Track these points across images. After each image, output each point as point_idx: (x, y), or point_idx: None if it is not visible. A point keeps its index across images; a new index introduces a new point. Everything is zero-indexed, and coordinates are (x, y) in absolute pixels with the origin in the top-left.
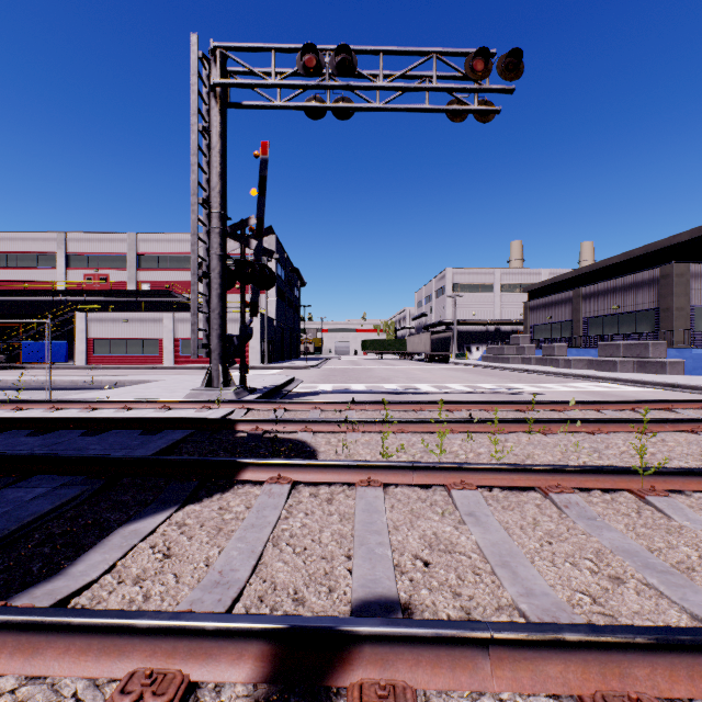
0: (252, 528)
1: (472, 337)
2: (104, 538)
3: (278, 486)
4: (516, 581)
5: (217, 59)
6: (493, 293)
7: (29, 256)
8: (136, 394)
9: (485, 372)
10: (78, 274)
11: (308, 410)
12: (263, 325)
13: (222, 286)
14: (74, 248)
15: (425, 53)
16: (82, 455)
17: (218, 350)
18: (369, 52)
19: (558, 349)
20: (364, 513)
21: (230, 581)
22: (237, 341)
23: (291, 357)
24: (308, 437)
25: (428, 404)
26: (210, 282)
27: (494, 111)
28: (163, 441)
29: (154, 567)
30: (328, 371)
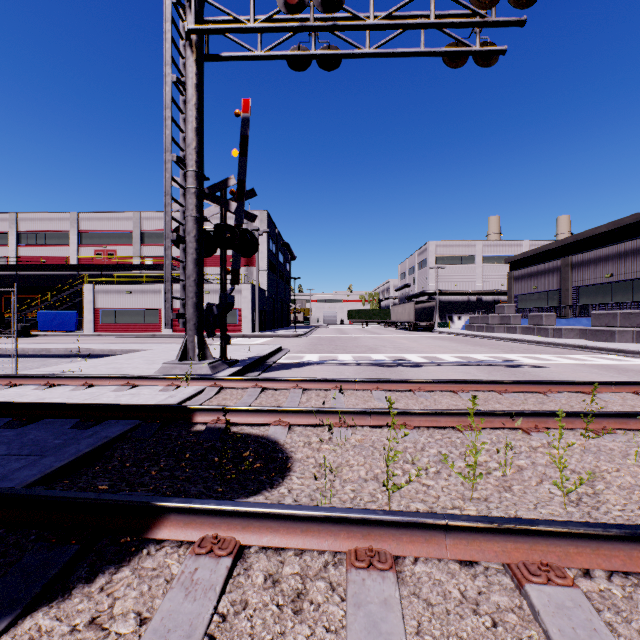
0: None
1: (454, 306)
2: None
3: (208, 562)
4: None
5: (192, 3)
6: (474, 264)
7: (46, 234)
8: (114, 365)
9: (472, 341)
10: (89, 250)
11: (289, 389)
12: (255, 295)
13: (198, 251)
14: (85, 226)
15: None
16: None
17: (194, 320)
18: None
19: (546, 318)
20: None
21: None
22: (217, 310)
23: (282, 325)
24: (282, 433)
25: (428, 383)
26: (185, 246)
27: (498, 51)
28: (91, 441)
29: None
30: (315, 339)
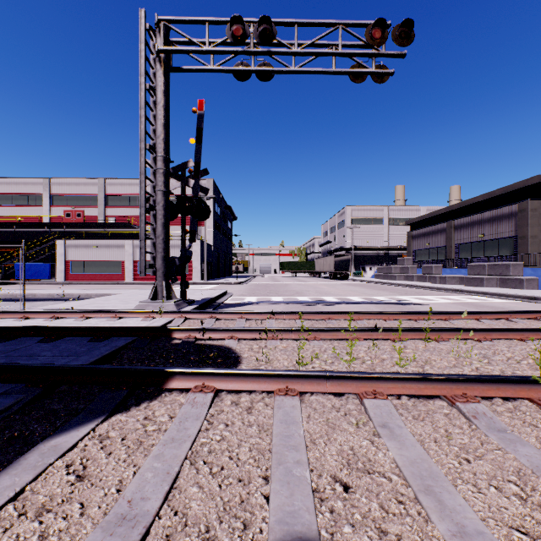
0: (172, 442)
1: (366, 259)
2: (23, 454)
3: (201, 395)
4: (444, 514)
5: (161, 30)
6: (382, 225)
7: (21, 196)
8: (96, 305)
9: (377, 287)
10: (59, 211)
11: (235, 319)
12: (203, 250)
13: (165, 217)
14: (56, 190)
15: (332, 24)
16: (24, 364)
17: (162, 269)
18: (286, 23)
19: (435, 269)
20: (282, 425)
21: (138, 515)
22: (178, 262)
23: (225, 275)
24: (234, 343)
25: (335, 314)
26: (155, 213)
27: (388, 73)
28: (107, 348)
29: (62, 493)
30: (254, 286)
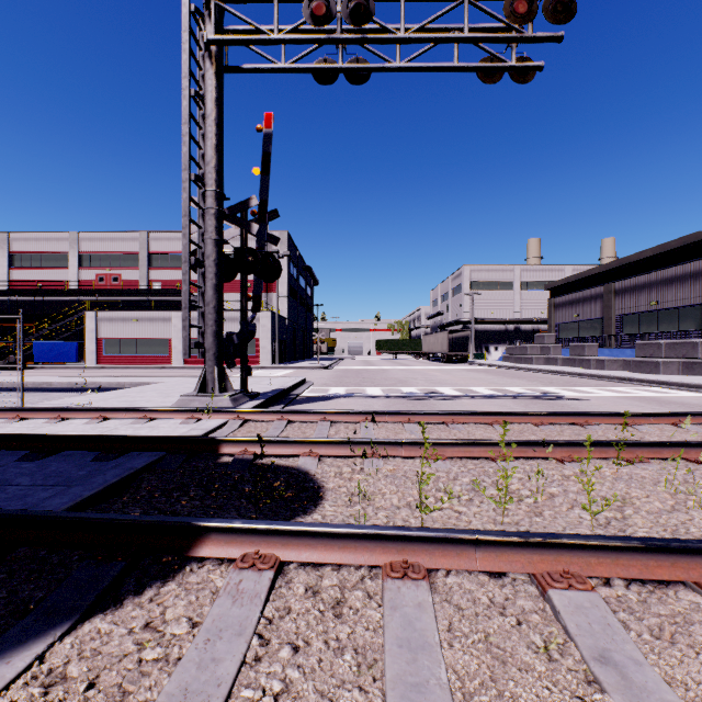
0: None
1: (490, 336)
2: None
3: (252, 575)
4: None
5: (212, 12)
6: (512, 291)
7: (42, 256)
8: (125, 399)
9: (509, 373)
10: (90, 274)
11: (316, 422)
12: (274, 324)
13: (217, 276)
14: (86, 247)
15: None
16: None
17: (214, 349)
18: None
19: (588, 349)
20: (402, 653)
21: None
22: (237, 339)
23: (303, 357)
24: (312, 464)
25: (461, 415)
26: (204, 271)
27: (535, 67)
28: (117, 472)
29: None
30: (341, 372)
